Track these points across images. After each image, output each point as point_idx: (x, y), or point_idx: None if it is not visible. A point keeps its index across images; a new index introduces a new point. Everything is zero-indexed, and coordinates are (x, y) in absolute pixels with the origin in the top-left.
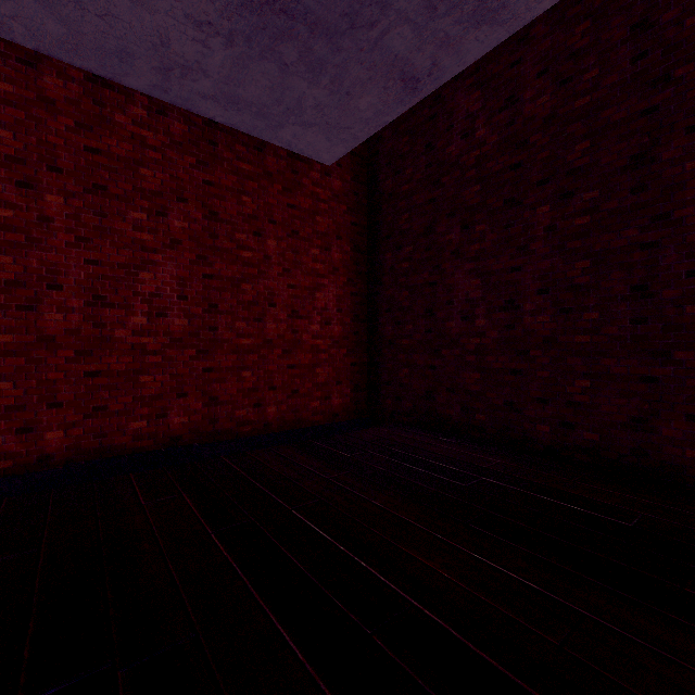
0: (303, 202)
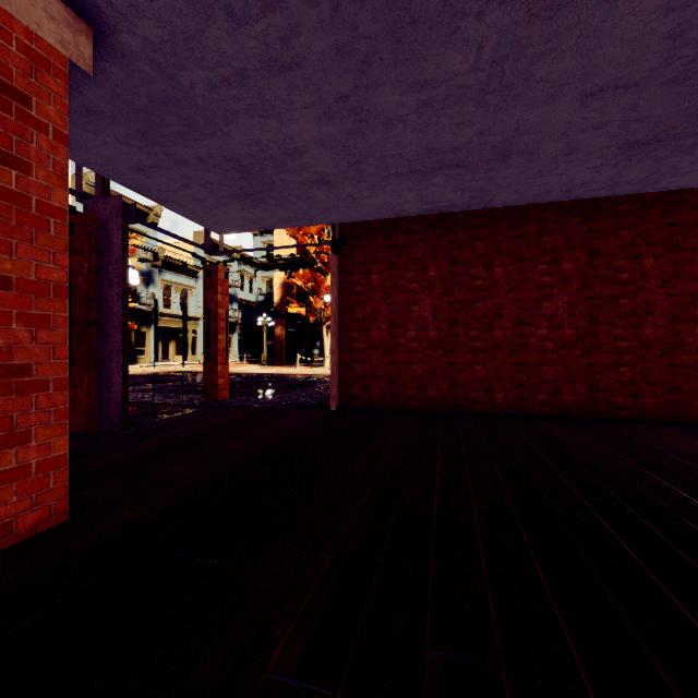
0: (685, 217)
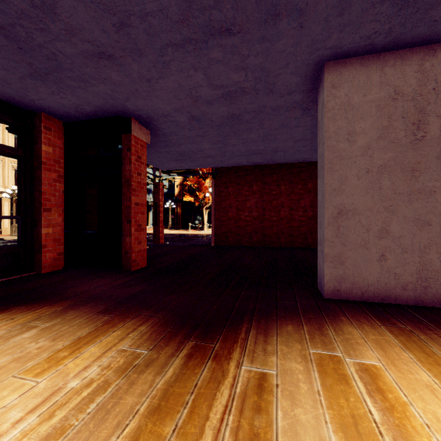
0: None
